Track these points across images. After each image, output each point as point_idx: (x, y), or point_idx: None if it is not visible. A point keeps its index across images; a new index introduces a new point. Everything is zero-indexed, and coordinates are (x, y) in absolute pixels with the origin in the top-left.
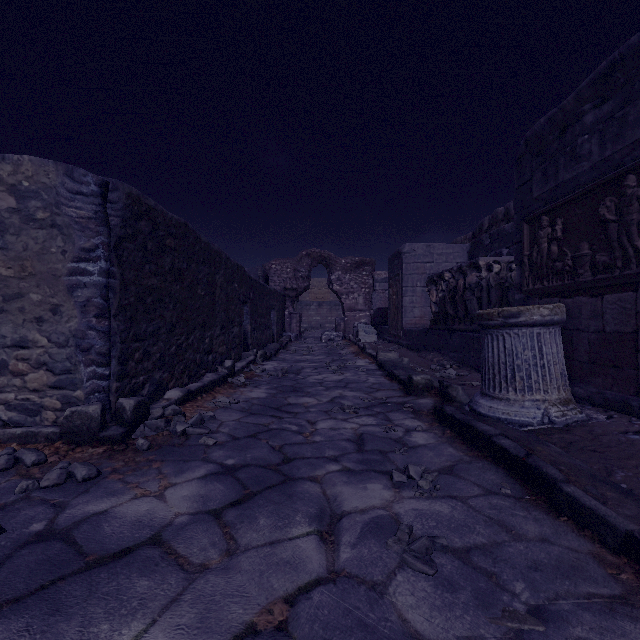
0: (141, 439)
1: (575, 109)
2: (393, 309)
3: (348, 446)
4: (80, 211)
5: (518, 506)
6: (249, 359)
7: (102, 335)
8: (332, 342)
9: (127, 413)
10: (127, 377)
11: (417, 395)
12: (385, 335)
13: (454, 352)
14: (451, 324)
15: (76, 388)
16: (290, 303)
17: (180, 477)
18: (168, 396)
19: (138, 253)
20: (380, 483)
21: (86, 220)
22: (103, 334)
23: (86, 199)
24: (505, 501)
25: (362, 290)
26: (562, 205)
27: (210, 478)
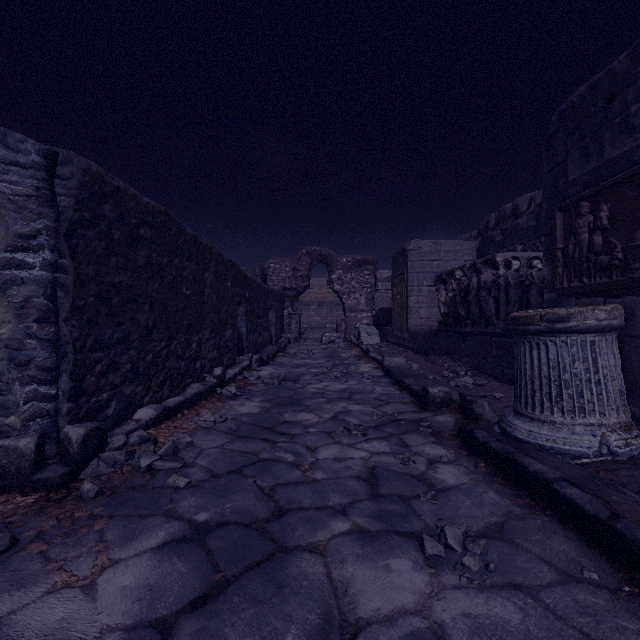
0: (87, 483)
1: (628, 71)
2: (397, 310)
3: (358, 488)
4: (16, 187)
5: (619, 608)
6: (243, 365)
7: (46, 345)
8: (333, 344)
9: (73, 446)
10: (84, 395)
11: (434, 410)
12: (388, 337)
13: (468, 357)
14: (463, 326)
15: (9, 413)
16: (289, 303)
17: (127, 547)
18: (138, 416)
19: (100, 243)
20: (407, 557)
21: (24, 198)
22: (47, 343)
23: (24, 172)
24: (596, 596)
25: (364, 290)
26: (609, 187)
27: (169, 549)
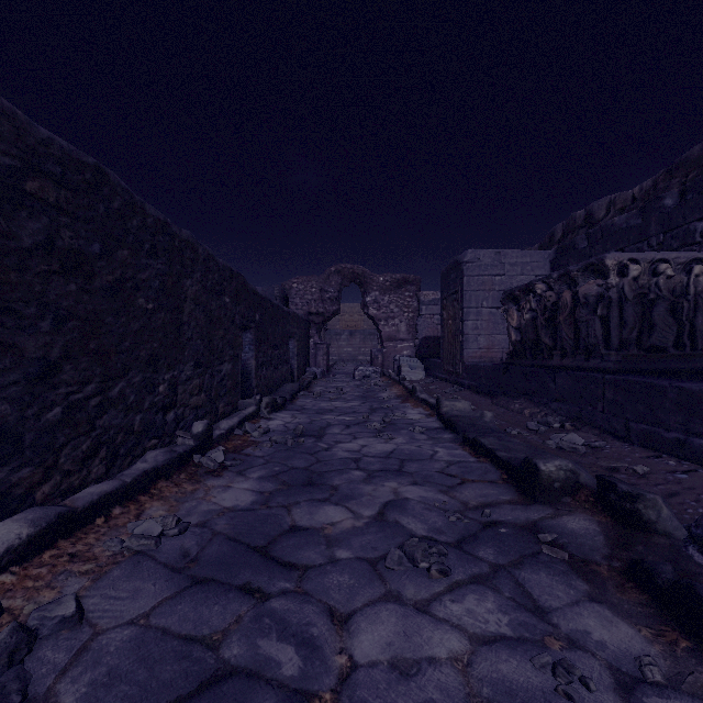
0: None
1: None
2: (449, 338)
3: None
4: None
5: None
6: (246, 412)
7: None
8: (368, 380)
9: None
10: None
11: (550, 502)
12: (436, 371)
13: (560, 402)
14: (546, 358)
15: None
16: (315, 331)
17: None
18: None
19: None
20: None
21: None
22: None
23: None
24: None
25: (404, 315)
26: None
27: None
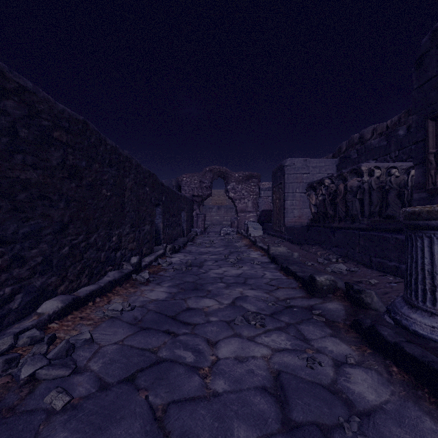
0: None
1: None
2: (276, 210)
3: (266, 409)
4: None
5: None
6: (158, 253)
7: None
8: (228, 236)
9: None
10: None
11: (321, 297)
12: (269, 230)
13: (337, 247)
14: (330, 222)
15: None
16: (197, 206)
17: None
18: (42, 309)
19: (0, 138)
20: None
21: None
22: None
23: None
24: None
25: (251, 196)
26: None
27: None
